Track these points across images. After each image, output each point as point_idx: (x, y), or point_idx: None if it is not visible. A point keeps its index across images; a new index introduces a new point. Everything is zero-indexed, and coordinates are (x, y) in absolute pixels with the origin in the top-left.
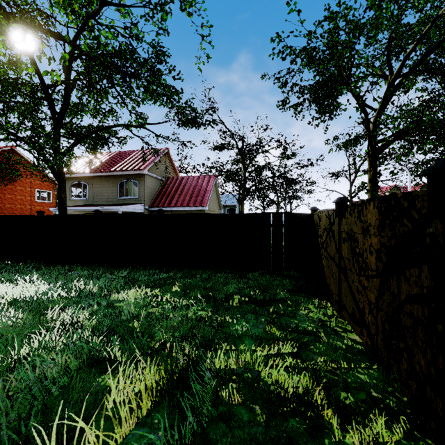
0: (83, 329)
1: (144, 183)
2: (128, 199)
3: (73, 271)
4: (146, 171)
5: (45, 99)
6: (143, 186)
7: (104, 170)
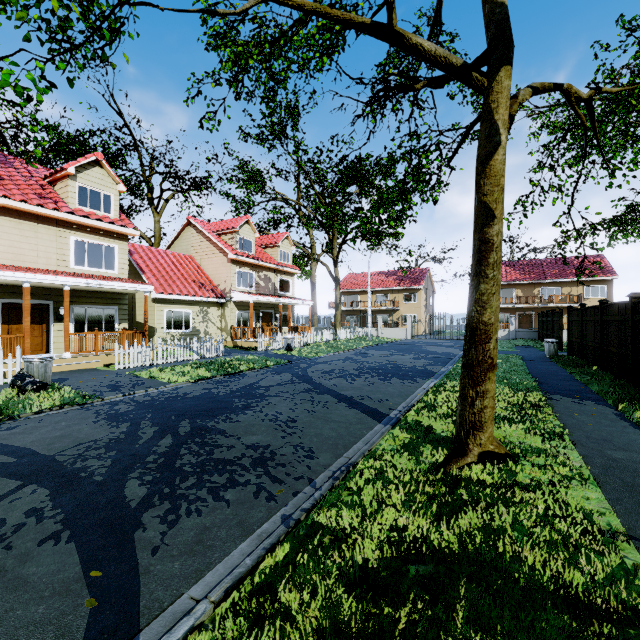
0: None
1: None
2: None
3: None
4: None
5: None
6: None
7: None
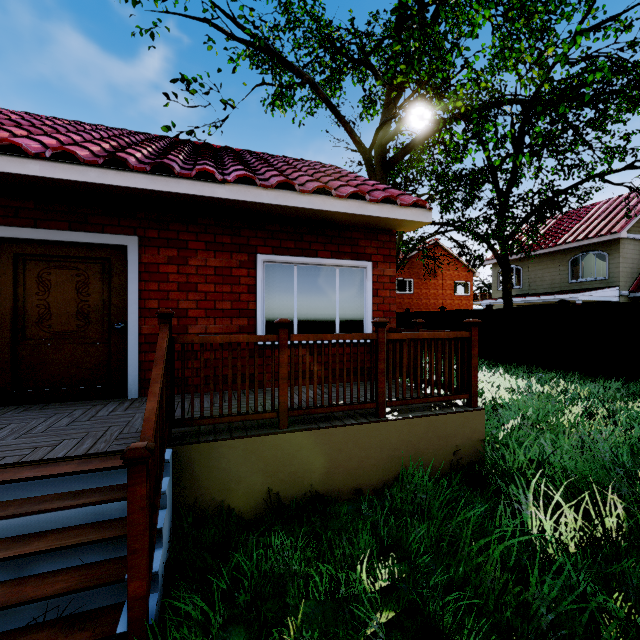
0: (614, 419)
1: (620, 254)
2: (588, 281)
3: (533, 372)
4: (624, 233)
5: (488, 181)
6: (617, 259)
7: (546, 244)
